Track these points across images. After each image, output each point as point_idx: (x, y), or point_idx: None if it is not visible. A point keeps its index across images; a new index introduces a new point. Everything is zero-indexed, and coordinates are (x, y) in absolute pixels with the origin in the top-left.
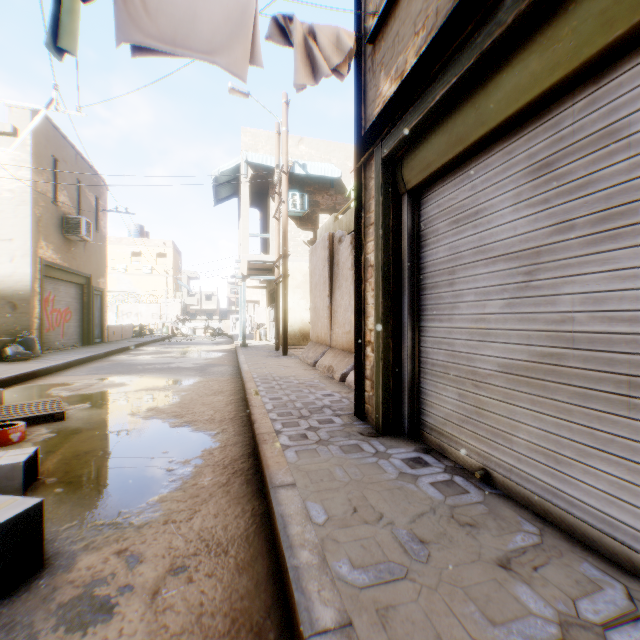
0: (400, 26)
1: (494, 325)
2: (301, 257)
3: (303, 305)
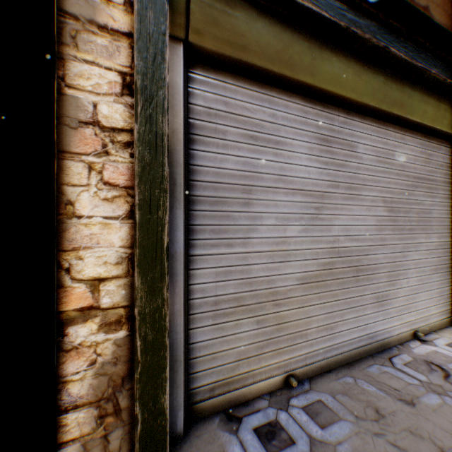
0: None
1: (294, 246)
2: None
3: None
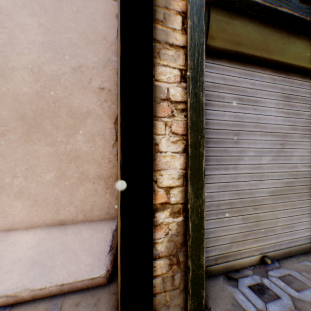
0: None
1: (266, 170)
2: None
3: None
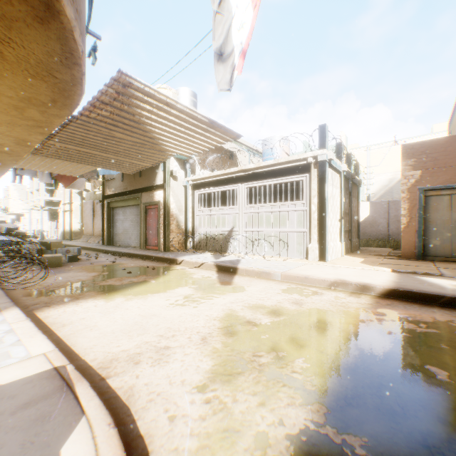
0: (110, 184)
1: (121, 228)
2: (75, 199)
3: (76, 221)
